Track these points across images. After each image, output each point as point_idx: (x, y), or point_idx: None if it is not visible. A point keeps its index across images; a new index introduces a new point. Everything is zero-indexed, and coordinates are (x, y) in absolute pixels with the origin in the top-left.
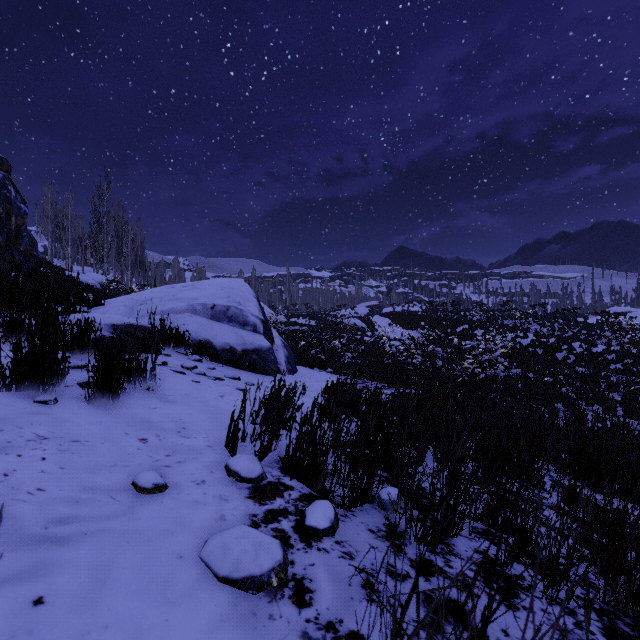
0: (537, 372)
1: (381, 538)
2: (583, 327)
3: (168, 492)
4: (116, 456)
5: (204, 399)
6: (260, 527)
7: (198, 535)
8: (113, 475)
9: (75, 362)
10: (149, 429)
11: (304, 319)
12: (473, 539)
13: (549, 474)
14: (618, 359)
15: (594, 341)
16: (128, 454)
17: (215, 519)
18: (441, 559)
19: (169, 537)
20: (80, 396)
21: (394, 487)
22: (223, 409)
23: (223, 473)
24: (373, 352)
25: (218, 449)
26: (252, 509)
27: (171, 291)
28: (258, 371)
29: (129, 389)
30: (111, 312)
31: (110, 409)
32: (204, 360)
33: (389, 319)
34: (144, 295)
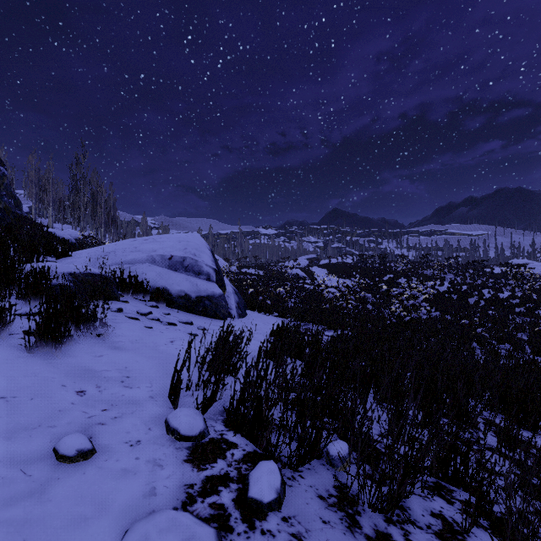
0: (454, 315)
1: (332, 507)
2: (490, 276)
3: (94, 459)
4: (43, 414)
5: (154, 345)
6: (196, 503)
7: (119, 521)
8: (33, 439)
9: (26, 309)
10: (90, 379)
11: (253, 269)
12: (427, 497)
13: (482, 414)
14: (521, 303)
15: (500, 288)
16: (59, 411)
17: (143, 494)
18: (399, 531)
19: (81, 527)
20: (23, 345)
21: (340, 436)
22: (171, 355)
23: (162, 430)
24: (313, 298)
25: (160, 400)
26: (189, 477)
27: (133, 244)
28: (211, 316)
29: (77, 336)
30: (76, 262)
31: (52, 358)
32: (161, 306)
33: (326, 269)
34: (109, 247)
